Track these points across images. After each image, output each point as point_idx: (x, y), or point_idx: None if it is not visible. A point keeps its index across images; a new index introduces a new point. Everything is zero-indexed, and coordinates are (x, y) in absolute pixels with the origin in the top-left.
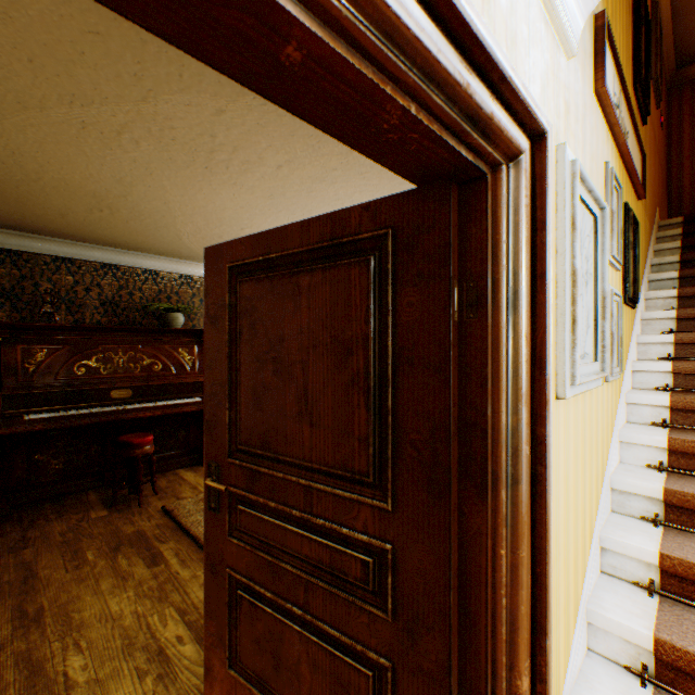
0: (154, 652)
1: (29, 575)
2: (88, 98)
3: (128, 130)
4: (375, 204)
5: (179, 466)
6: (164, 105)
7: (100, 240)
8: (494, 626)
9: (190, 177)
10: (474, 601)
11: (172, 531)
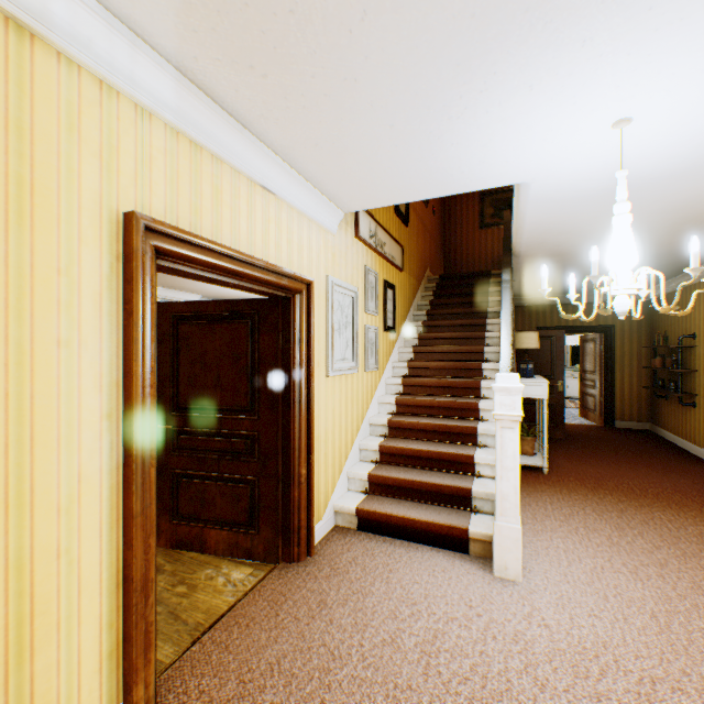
0: None
1: None
2: None
3: None
4: (251, 300)
5: None
6: None
7: None
8: (294, 452)
9: None
10: (287, 445)
11: None
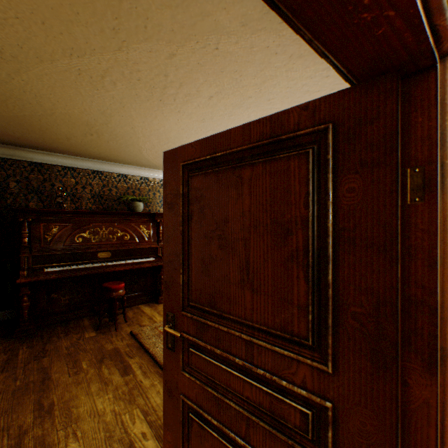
0: (126, 444)
1: (46, 377)
2: (82, 50)
3: (109, 74)
4: (313, 104)
5: (140, 302)
6: (133, 53)
7: (91, 155)
8: None
9: (149, 108)
10: None
11: (136, 349)
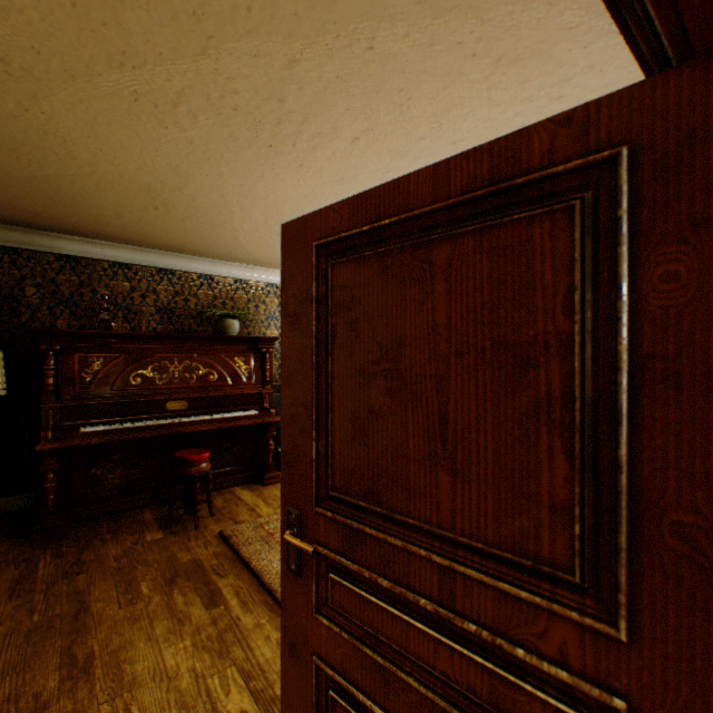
0: None
1: (81, 608)
2: (140, 56)
3: (185, 100)
4: (584, 111)
5: (235, 483)
6: (226, 59)
7: (155, 243)
8: None
9: (251, 160)
10: None
11: (230, 562)
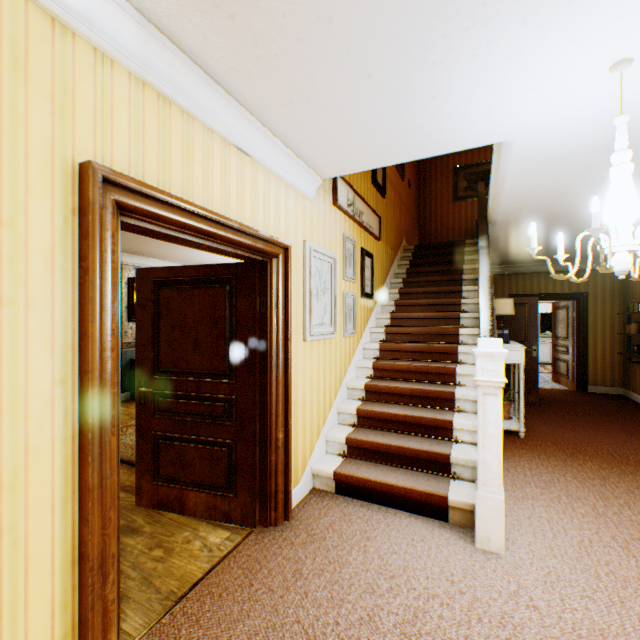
0: None
1: None
2: None
3: None
4: (229, 265)
5: None
6: None
7: None
8: (271, 417)
9: None
10: (264, 410)
11: None
